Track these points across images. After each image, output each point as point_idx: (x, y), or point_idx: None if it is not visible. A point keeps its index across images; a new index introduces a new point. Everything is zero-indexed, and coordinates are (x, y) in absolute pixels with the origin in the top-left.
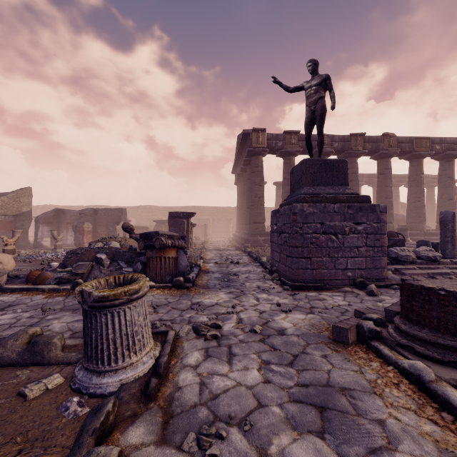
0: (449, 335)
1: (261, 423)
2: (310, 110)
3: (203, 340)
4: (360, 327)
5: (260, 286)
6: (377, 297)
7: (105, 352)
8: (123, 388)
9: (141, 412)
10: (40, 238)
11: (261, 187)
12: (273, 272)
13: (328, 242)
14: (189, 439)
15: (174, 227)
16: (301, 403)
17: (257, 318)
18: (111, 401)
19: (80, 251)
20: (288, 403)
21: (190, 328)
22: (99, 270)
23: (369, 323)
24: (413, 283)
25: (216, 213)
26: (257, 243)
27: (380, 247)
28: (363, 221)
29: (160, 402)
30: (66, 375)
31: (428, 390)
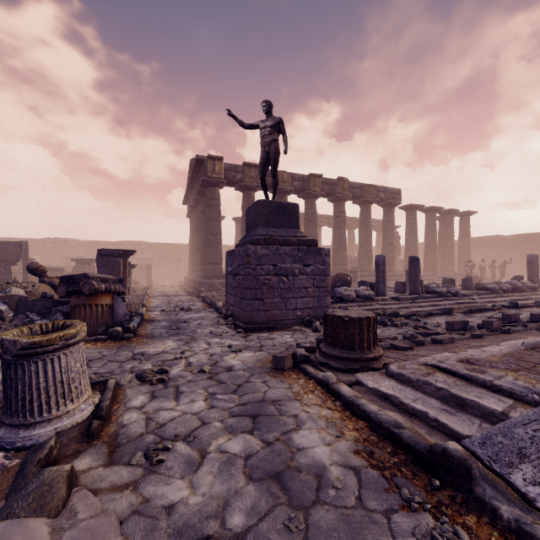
0: (350, 350)
1: (204, 434)
2: (265, 150)
3: (149, 385)
4: (295, 354)
5: (213, 331)
6: (320, 332)
7: (35, 403)
8: (60, 434)
9: (85, 449)
10: None
11: (218, 223)
12: (228, 316)
13: (280, 283)
14: (137, 456)
15: (106, 268)
16: (239, 416)
17: (207, 360)
18: (53, 439)
19: None
20: (228, 418)
21: (133, 376)
22: None
23: (302, 350)
24: (330, 313)
25: (162, 251)
26: (213, 287)
27: (325, 287)
28: (310, 263)
29: (104, 439)
30: None
31: (331, 389)
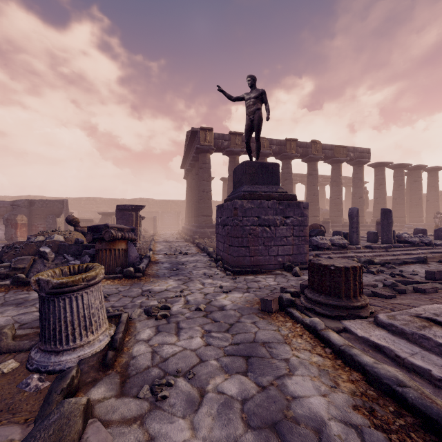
0: (336, 298)
1: (202, 372)
2: (250, 119)
3: (154, 320)
4: (281, 298)
5: (206, 273)
6: (300, 277)
7: (63, 333)
8: (82, 362)
9: (101, 377)
10: None
11: (209, 182)
12: (218, 260)
13: (263, 233)
14: (144, 390)
15: (122, 220)
16: (233, 356)
17: (202, 299)
18: (75, 369)
19: (19, 245)
20: (223, 357)
21: (141, 311)
22: (43, 264)
23: (287, 294)
24: (315, 262)
25: (165, 206)
26: (205, 235)
27: (304, 236)
28: (290, 215)
29: (117, 369)
30: (20, 361)
31: (319, 335)
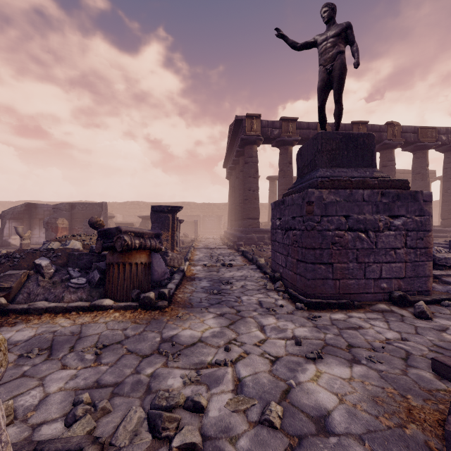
0: None
1: None
2: (326, 70)
3: None
4: None
5: (262, 302)
6: (432, 321)
7: None
8: None
9: None
10: (7, 236)
11: (256, 179)
12: (277, 279)
13: (355, 242)
14: None
15: (157, 223)
16: None
17: (269, 378)
18: None
19: (19, 254)
20: None
21: (143, 415)
22: (37, 283)
23: None
24: None
25: (206, 210)
26: (251, 241)
27: (424, 248)
28: (401, 213)
29: None
30: None
31: None
